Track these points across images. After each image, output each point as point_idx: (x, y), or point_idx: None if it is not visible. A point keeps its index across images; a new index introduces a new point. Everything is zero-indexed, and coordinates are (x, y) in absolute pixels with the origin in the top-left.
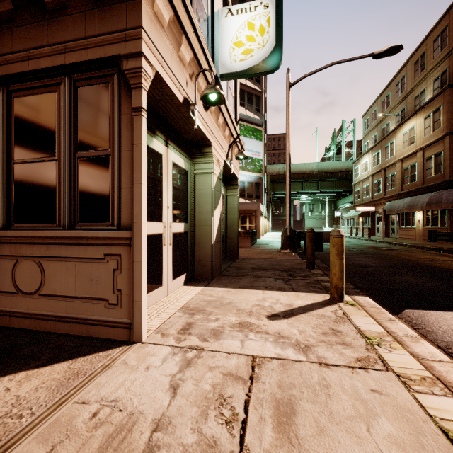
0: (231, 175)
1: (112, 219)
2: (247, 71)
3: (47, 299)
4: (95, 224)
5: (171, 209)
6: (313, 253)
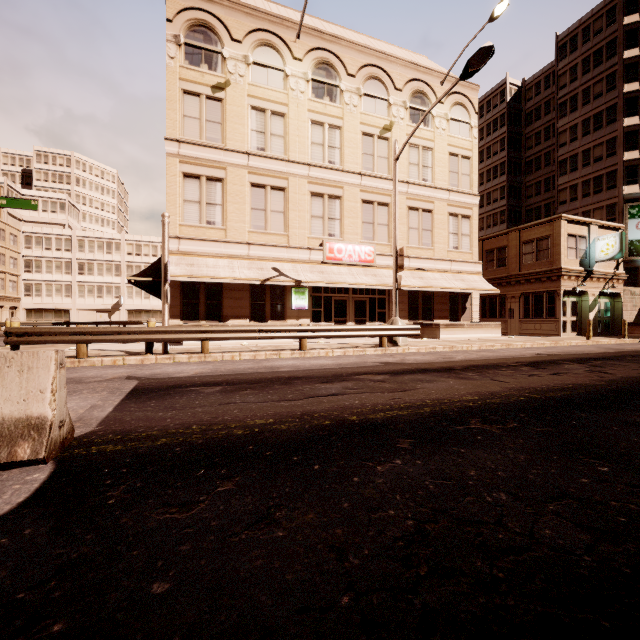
0: (613, 292)
1: (555, 317)
2: (606, 260)
3: (541, 331)
4: (551, 318)
5: (570, 314)
6: None
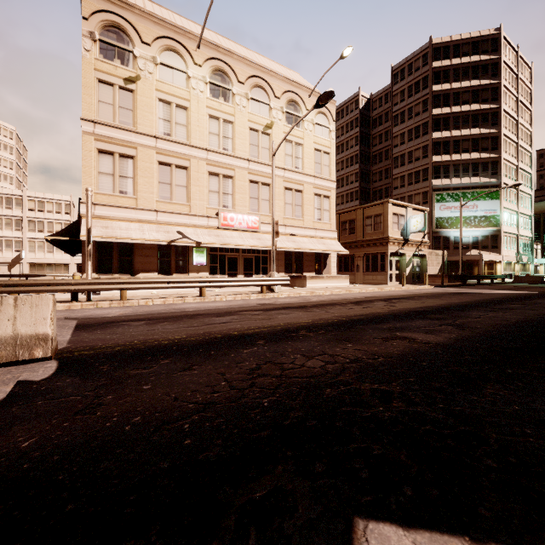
0: (422, 254)
1: (385, 271)
2: (417, 232)
3: (377, 281)
4: (383, 271)
5: (394, 269)
6: (442, 280)
